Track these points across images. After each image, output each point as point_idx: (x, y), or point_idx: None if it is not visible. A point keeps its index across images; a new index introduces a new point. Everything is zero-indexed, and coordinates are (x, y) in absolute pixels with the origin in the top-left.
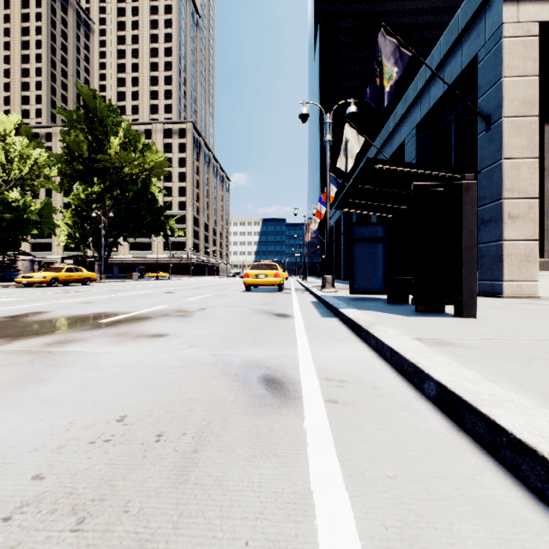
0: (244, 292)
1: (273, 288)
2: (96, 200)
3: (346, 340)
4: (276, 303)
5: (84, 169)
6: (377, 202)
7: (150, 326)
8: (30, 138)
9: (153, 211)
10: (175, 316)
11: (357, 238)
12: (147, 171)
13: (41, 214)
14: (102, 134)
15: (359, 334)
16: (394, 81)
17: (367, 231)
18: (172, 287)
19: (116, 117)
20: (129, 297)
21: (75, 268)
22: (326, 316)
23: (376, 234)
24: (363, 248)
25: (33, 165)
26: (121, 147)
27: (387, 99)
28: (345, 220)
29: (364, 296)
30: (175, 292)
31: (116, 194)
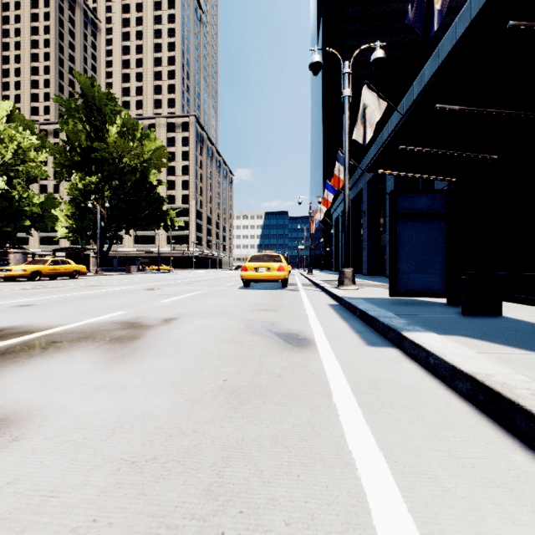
0: (242, 288)
1: (276, 283)
2: (94, 191)
3: (530, 490)
4: (281, 307)
5: (83, 160)
6: (447, 150)
7: (17, 377)
8: (34, 132)
9: (153, 202)
10: (106, 341)
11: (402, 212)
12: (145, 160)
13: (44, 207)
14: (101, 124)
15: None
16: None
17: (418, 202)
18: (163, 282)
19: (115, 107)
20: (94, 295)
21: (61, 260)
22: (372, 341)
23: (431, 207)
24: (411, 228)
25: (19, 151)
26: (119, 136)
27: (437, 20)
28: (353, 209)
29: (405, 297)
30: (160, 288)
31: (114, 185)
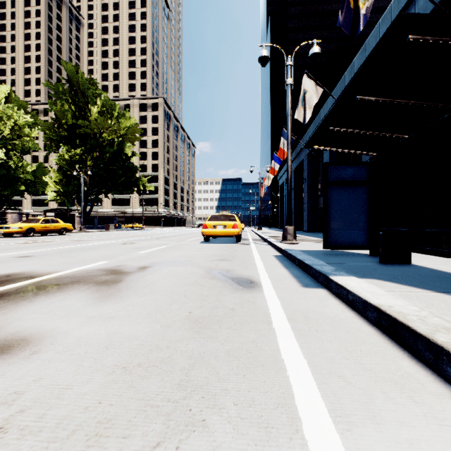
0: (203, 242)
1: (231, 238)
2: (78, 161)
3: (409, 383)
4: (235, 258)
5: (69, 135)
6: (367, 131)
7: (28, 310)
8: (27, 111)
9: (128, 170)
10: (94, 284)
11: (333, 180)
12: (122, 135)
13: (36, 174)
14: (84, 105)
15: (429, 362)
16: (371, 2)
17: (345, 172)
18: (137, 237)
19: (96, 90)
20: (81, 248)
21: (51, 219)
22: (306, 283)
23: (356, 176)
24: (340, 193)
25: (16, 127)
26: (99, 115)
27: (362, 24)
28: (295, 176)
29: (336, 250)
30: (135, 242)
31: (95, 156)
